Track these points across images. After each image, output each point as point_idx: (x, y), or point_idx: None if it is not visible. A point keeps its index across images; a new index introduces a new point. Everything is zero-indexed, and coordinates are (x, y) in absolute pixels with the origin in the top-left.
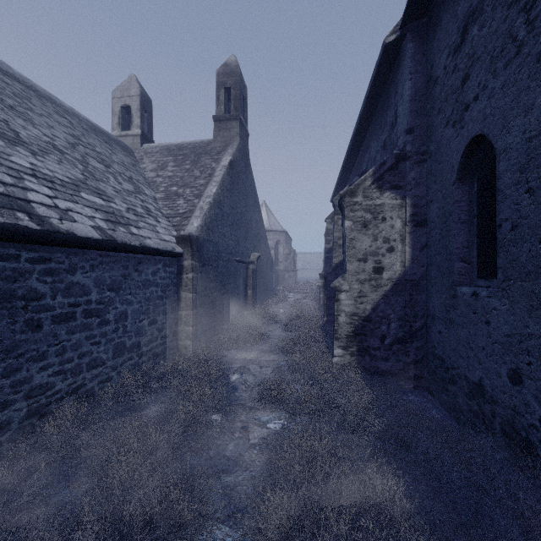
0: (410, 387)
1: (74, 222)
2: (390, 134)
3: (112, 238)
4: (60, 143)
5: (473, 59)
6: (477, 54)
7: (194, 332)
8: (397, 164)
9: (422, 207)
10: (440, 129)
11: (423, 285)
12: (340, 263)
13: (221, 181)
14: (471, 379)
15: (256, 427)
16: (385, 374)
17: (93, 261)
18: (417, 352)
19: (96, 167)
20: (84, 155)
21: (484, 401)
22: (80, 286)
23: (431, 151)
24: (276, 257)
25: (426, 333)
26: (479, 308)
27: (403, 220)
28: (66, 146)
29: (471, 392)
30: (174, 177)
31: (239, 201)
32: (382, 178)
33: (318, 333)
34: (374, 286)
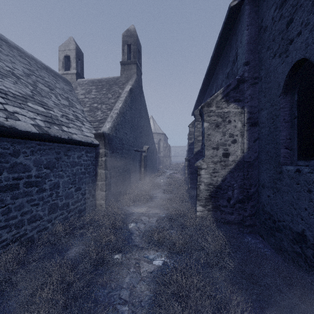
0: (247, 232)
1: (18, 121)
2: (232, 68)
3: (47, 133)
4: (18, 72)
5: (297, 7)
6: (300, 3)
7: (106, 195)
8: (238, 85)
9: (255, 113)
10: (269, 60)
11: (255, 164)
12: (198, 151)
13: (125, 100)
14: (294, 229)
15: (145, 263)
16: (230, 223)
17: (33, 148)
18: (251, 209)
19: (43, 89)
20: (35, 81)
21: (306, 247)
22: (22, 166)
23: (261, 76)
24: (159, 149)
25: (257, 196)
26: (302, 181)
27: (242, 122)
28: (22, 75)
29: (294, 239)
30: (95, 98)
31: (136, 114)
32: (228, 95)
33: (185, 195)
34: (223, 166)
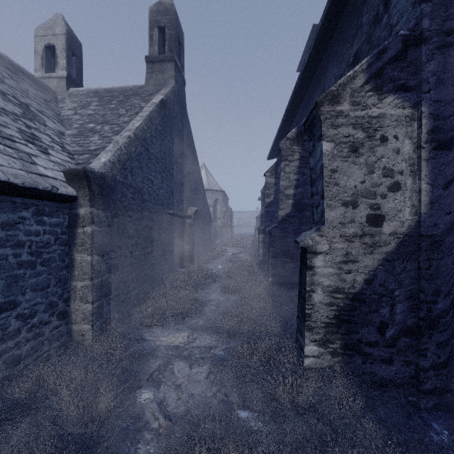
0: (428, 407)
1: None
2: (372, 34)
3: None
4: None
5: None
6: None
7: (96, 311)
8: (405, 52)
9: (447, 118)
10: None
11: (448, 243)
12: (287, 216)
13: (148, 117)
14: None
15: None
16: (385, 384)
17: None
18: (439, 351)
19: None
20: None
21: None
22: None
23: None
24: (215, 214)
25: (453, 320)
26: None
27: (415, 140)
28: None
29: None
30: (94, 115)
31: (174, 149)
32: (381, 74)
33: (265, 300)
34: (369, 246)
